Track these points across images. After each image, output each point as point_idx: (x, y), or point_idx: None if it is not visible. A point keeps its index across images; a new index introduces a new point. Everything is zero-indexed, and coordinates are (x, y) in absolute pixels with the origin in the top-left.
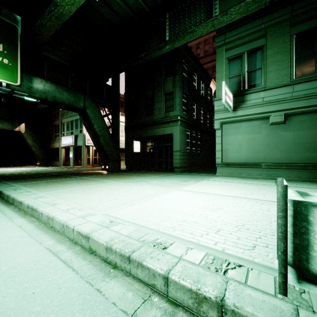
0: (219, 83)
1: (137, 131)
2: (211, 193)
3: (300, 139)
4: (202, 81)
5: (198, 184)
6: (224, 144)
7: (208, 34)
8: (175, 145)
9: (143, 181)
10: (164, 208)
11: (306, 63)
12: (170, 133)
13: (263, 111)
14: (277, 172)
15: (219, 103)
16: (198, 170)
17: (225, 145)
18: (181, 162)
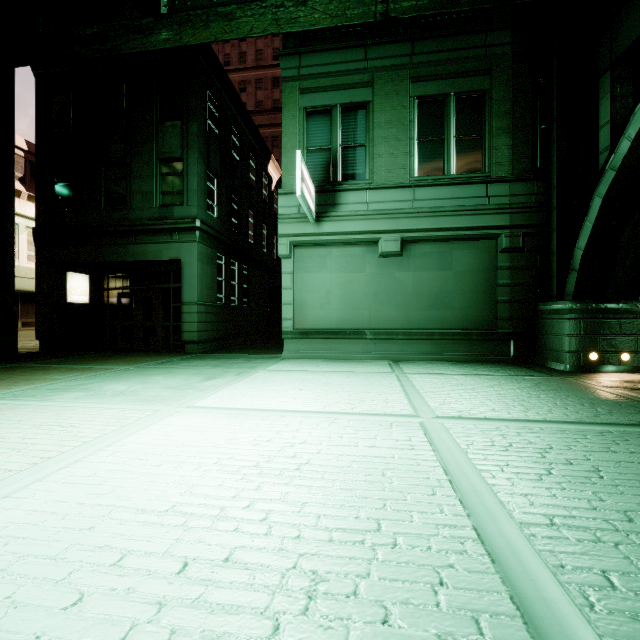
0: (288, 158)
1: (77, 245)
2: (275, 409)
3: (423, 286)
4: (252, 155)
5: (242, 386)
6: (298, 290)
7: (264, 70)
8: (188, 289)
9: (80, 386)
10: (116, 506)
11: (432, 153)
12: (175, 258)
13: (369, 229)
14: (390, 346)
15: (288, 200)
16: (243, 346)
17: (300, 292)
18: (202, 330)
